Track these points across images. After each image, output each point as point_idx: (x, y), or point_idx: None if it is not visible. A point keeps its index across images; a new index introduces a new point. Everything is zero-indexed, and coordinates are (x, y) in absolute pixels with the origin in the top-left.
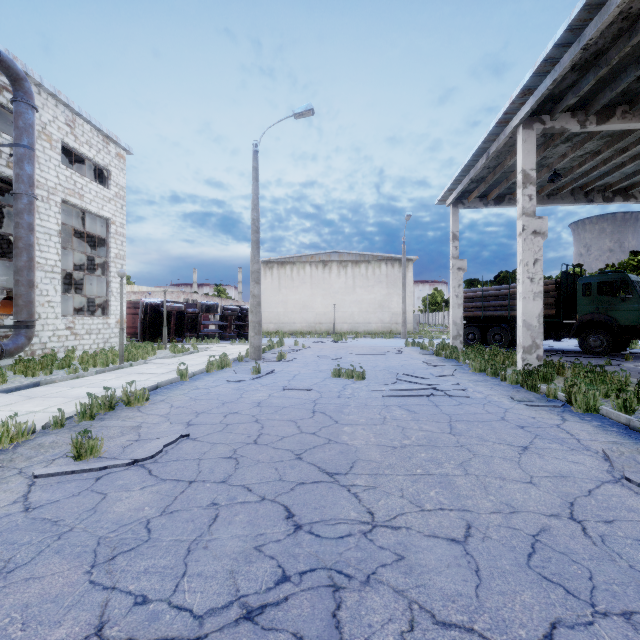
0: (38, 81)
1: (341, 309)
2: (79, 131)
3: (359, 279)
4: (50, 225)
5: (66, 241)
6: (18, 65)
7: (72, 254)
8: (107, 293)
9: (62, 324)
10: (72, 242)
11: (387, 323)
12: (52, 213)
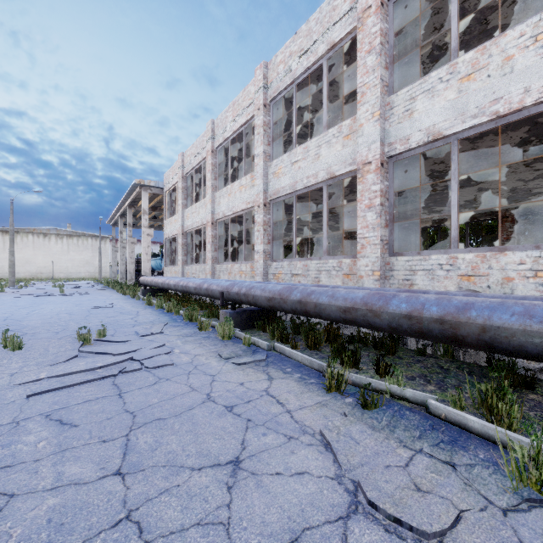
0: None
1: (59, 264)
2: None
3: (72, 246)
4: None
5: None
6: None
7: None
8: None
9: None
10: None
11: (92, 273)
12: None
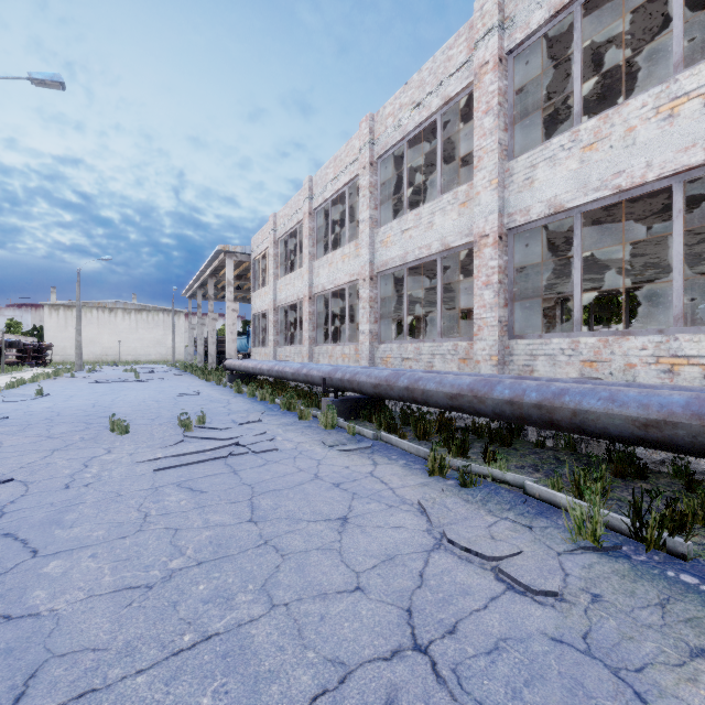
0: None
1: (126, 344)
2: None
3: (142, 323)
4: None
5: None
6: None
7: None
8: None
9: None
10: None
11: (164, 355)
12: None
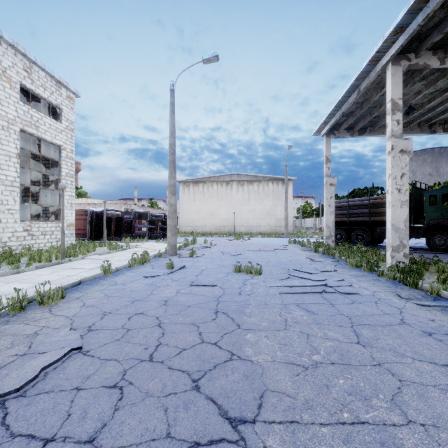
0: None
1: (239, 216)
2: (35, 76)
3: (253, 194)
4: (10, 149)
5: (29, 163)
6: None
7: (34, 173)
8: (59, 203)
9: (20, 227)
10: (34, 164)
11: (273, 226)
12: (11, 139)
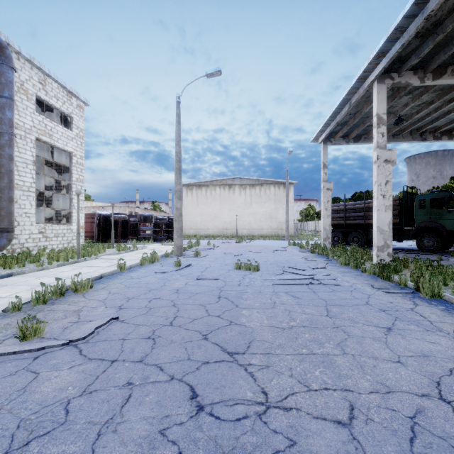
0: (17, 50)
1: (242, 219)
2: (49, 88)
3: (255, 197)
4: (27, 156)
5: (41, 169)
6: (1, 37)
7: (45, 178)
8: (70, 207)
9: (36, 229)
10: (45, 170)
11: (275, 229)
12: (28, 148)
